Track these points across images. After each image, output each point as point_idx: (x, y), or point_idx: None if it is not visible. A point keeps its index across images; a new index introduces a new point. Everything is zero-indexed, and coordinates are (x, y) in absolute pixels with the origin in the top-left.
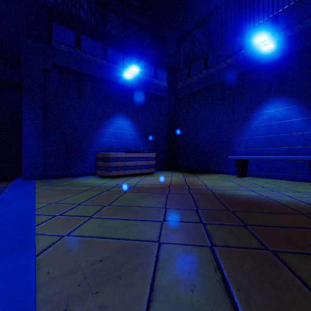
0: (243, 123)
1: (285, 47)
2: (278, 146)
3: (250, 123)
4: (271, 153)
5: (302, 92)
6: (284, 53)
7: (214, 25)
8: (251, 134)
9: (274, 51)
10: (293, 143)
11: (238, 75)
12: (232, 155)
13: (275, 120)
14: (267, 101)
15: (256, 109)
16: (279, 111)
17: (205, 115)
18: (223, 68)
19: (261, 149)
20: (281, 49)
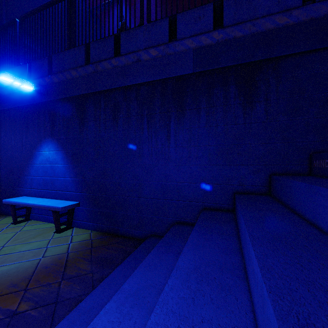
0: (29, 161)
1: (53, 92)
2: (51, 189)
3: (34, 162)
4: (47, 196)
5: (64, 139)
6: (52, 97)
7: (11, 39)
8: (34, 174)
9: (44, 92)
10: (59, 187)
11: (25, 106)
12: (21, 195)
13: (49, 162)
14: (44, 142)
15: (38, 147)
16: (51, 153)
17: (0, 144)
18: (13, 94)
19: (41, 191)
20: (50, 92)
